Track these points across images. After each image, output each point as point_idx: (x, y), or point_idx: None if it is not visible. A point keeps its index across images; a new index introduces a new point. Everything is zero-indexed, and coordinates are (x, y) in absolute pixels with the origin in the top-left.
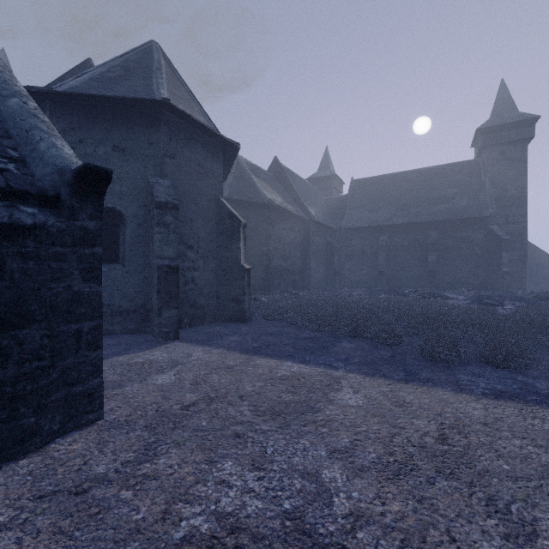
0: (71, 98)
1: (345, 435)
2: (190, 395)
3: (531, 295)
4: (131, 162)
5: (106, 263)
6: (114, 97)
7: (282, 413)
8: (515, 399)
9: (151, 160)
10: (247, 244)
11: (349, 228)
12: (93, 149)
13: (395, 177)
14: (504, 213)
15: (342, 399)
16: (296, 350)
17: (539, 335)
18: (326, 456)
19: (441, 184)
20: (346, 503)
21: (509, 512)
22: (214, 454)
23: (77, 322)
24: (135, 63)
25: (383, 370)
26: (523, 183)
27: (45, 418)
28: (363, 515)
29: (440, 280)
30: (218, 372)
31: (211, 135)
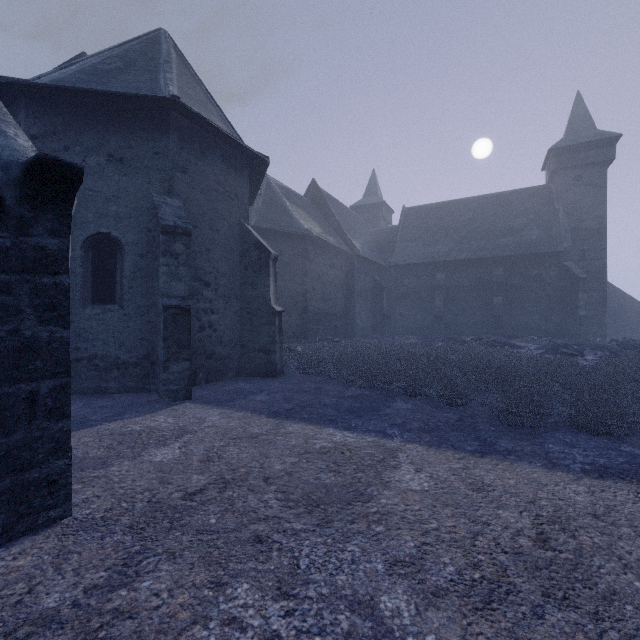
0: (53, 93)
1: (408, 536)
2: (197, 478)
3: (612, 343)
4: (131, 176)
5: (99, 304)
6: (108, 92)
7: (321, 502)
8: (626, 478)
9: (156, 174)
10: (279, 283)
11: (400, 265)
12: (82, 159)
13: (453, 205)
14: (581, 247)
15: (401, 480)
16: (339, 412)
17: (637, 392)
18: (384, 572)
19: (507, 214)
20: None
21: None
22: (224, 571)
23: (30, 381)
24: (137, 54)
25: (451, 438)
26: (602, 212)
27: None
28: None
29: (507, 325)
30: (237, 444)
31: (233, 146)
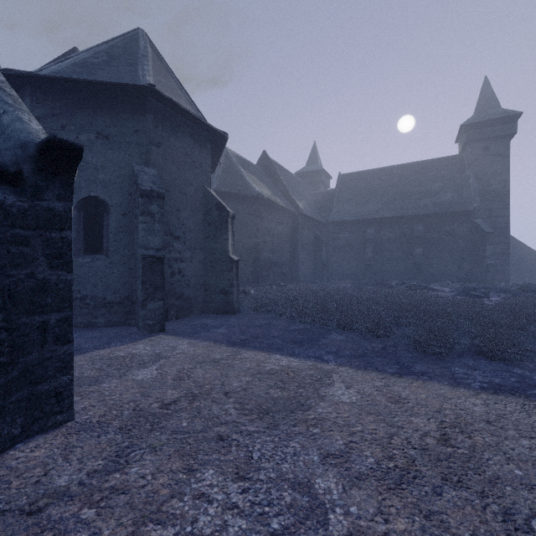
0: (52, 82)
1: (339, 436)
2: (171, 392)
3: (514, 287)
4: (115, 150)
5: (90, 254)
6: (97, 82)
7: (270, 411)
8: (516, 393)
9: (136, 148)
10: (236, 237)
11: (337, 222)
12: (76, 136)
13: (381, 171)
14: (488, 207)
15: (334, 395)
16: (285, 342)
17: (530, 326)
18: (319, 462)
19: (426, 179)
20: (344, 520)
21: (531, 530)
22: (194, 460)
23: (42, 314)
24: (120, 50)
25: (376, 363)
26: (506, 177)
27: (2, 421)
28: (364, 535)
29: (426, 272)
30: (203, 366)
31: (198, 125)
